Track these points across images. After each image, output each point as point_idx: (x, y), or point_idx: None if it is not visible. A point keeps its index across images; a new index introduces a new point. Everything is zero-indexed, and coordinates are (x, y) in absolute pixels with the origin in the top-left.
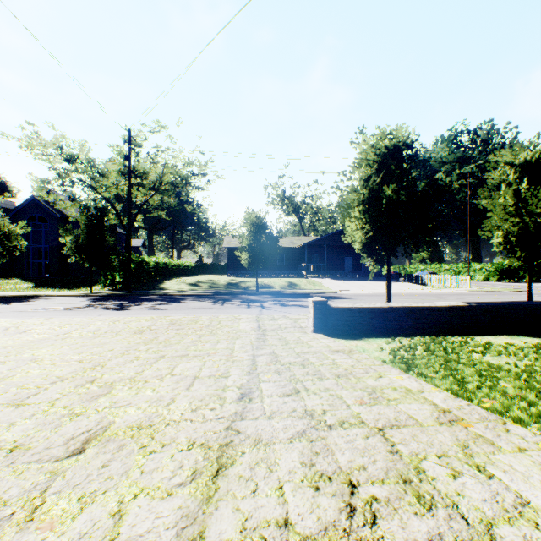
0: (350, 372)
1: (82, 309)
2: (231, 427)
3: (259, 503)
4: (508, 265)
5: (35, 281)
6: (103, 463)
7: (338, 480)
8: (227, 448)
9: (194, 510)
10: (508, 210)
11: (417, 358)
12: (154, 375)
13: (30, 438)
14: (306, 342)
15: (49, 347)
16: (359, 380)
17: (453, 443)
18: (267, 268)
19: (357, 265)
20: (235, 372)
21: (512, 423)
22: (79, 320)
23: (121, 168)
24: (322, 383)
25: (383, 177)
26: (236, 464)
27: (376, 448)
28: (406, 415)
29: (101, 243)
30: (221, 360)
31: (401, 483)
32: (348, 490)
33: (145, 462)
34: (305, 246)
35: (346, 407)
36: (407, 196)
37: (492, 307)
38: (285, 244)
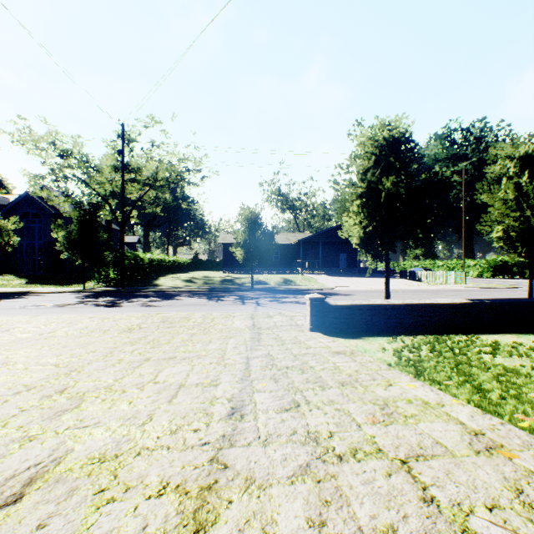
0: (355, 379)
1: (72, 306)
2: (216, 458)
3: None
4: (502, 262)
5: (29, 278)
6: (40, 521)
7: None
8: (210, 494)
9: None
10: (509, 204)
11: (424, 361)
12: (134, 383)
13: None
14: (303, 342)
15: (28, 348)
16: (367, 390)
17: (502, 485)
18: (262, 264)
19: (352, 262)
20: (226, 379)
21: None
22: (67, 318)
23: (115, 164)
24: (325, 393)
25: (381, 170)
26: (219, 523)
27: (404, 493)
28: (431, 439)
29: (94, 238)
30: (211, 364)
31: None
32: None
33: (97, 520)
34: (300, 242)
35: (356, 427)
36: (407, 189)
37: (496, 304)
38: (280, 241)
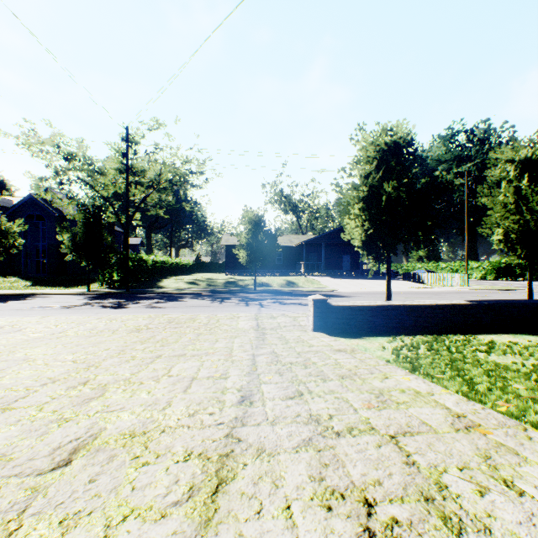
0: (354, 373)
1: (79, 308)
2: (231, 434)
3: (264, 527)
4: (505, 264)
5: (33, 280)
6: (90, 477)
7: (352, 498)
8: (228, 459)
9: (191, 537)
10: (508, 207)
11: (421, 358)
12: (150, 376)
13: (13, 447)
14: (306, 341)
15: (43, 347)
16: (365, 382)
17: (473, 453)
18: (265, 266)
19: (355, 264)
20: (234, 373)
21: (534, 429)
22: (76, 319)
23: (119, 166)
24: (326, 384)
25: (383, 173)
26: (237, 478)
27: (390, 459)
28: (418, 420)
29: (99, 241)
30: (219, 360)
31: (423, 502)
32: (364, 511)
33: (137, 476)
34: (303, 244)
35: (353, 411)
36: (408, 193)
37: (494, 305)
38: (283, 243)
